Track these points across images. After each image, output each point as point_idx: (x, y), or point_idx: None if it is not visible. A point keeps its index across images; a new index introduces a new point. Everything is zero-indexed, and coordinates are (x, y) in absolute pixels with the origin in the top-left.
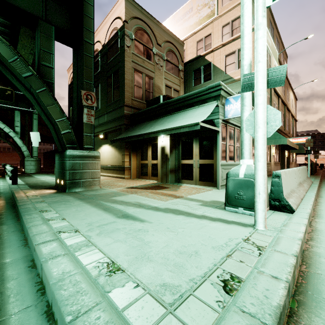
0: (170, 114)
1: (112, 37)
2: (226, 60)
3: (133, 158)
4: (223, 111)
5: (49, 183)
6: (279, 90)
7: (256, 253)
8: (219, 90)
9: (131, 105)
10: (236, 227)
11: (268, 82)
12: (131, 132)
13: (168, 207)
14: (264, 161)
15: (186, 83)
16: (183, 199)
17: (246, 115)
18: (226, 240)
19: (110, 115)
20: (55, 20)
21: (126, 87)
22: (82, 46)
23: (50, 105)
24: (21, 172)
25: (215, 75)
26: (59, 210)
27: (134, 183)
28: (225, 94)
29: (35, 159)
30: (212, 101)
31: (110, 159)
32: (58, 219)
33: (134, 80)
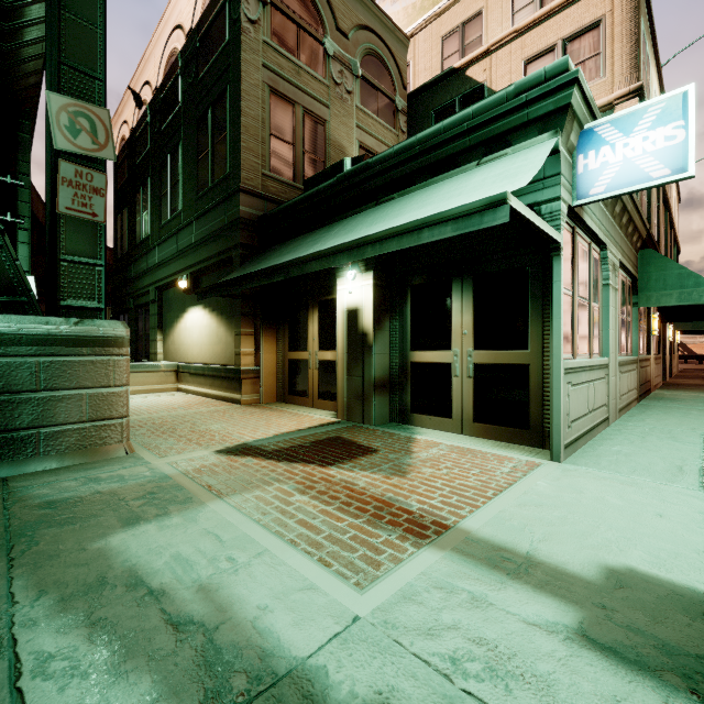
0: (377, 203)
1: (211, 2)
2: (528, 73)
3: (268, 343)
4: (570, 176)
5: None
6: None
7: None
8: (564, 86)
9: (262, 191)
10: None
11: None
12: (257, 265)
13: None
14: None
15: None
16: (449, 551)
17: None
18: None
19: (204, 222)
20: None
21: (247, 138)
22: None
23: None
24: None
25: None
26: None
27: (263, 422)
28: (583, 108)
29: None
30: (532, 137)
31: (206, 347)
32: None
33: (271, 122)
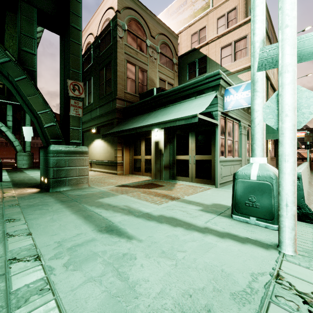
0: (165, 107)
1: (105, 28)
2: (222, 52)
3: (126, 153)
4: (222, 103)
5: (35, 180)
6: (274, 83)
7: (304, 311)
8: (218, 79)
9: (124, 98)
10: (255, 249)
11: (297, 55)
12: (124, 126)
13: (163, 215)
14: (294, 161)
15: (180, 76)
16: (179, 201)
17: (258, 103)
18: (248, 278)
19: (102, 108)
20: (38, 2)
21: (119, 79)
22: (68, 32)
23: (31, 96)
24: (14, 167)
25: (210, 68)
26: (30, 219)
27: (126, 179)
28: (225, 84)
29: (28, 154)
30: (210, 91)
31: (102, 154)
32: (22, 234)
33: (127, 73)
